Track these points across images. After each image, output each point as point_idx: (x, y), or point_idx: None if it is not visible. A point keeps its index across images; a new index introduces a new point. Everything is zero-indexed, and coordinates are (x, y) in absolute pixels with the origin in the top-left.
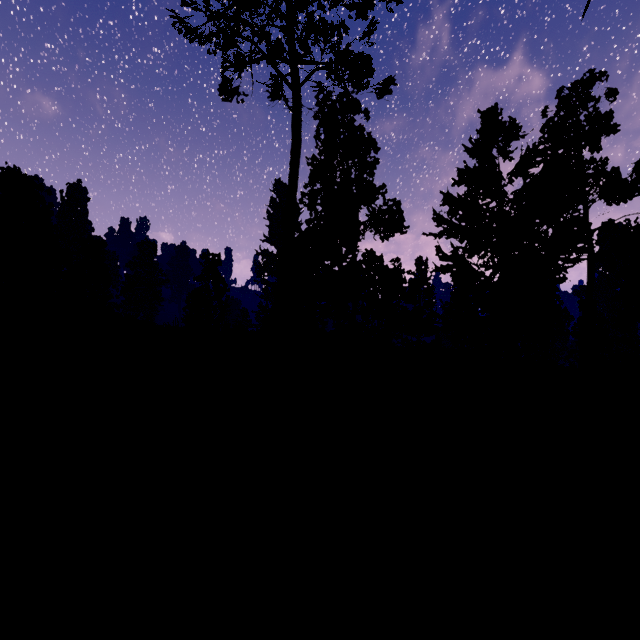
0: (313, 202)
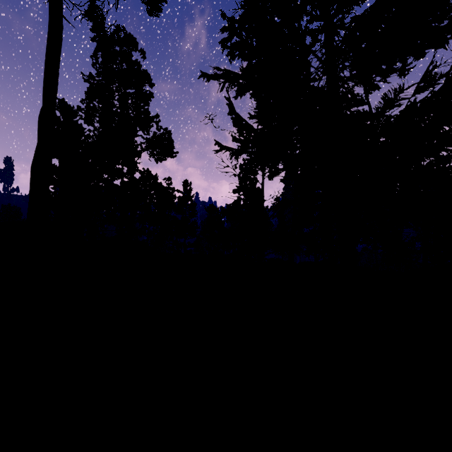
0: (89, 116)
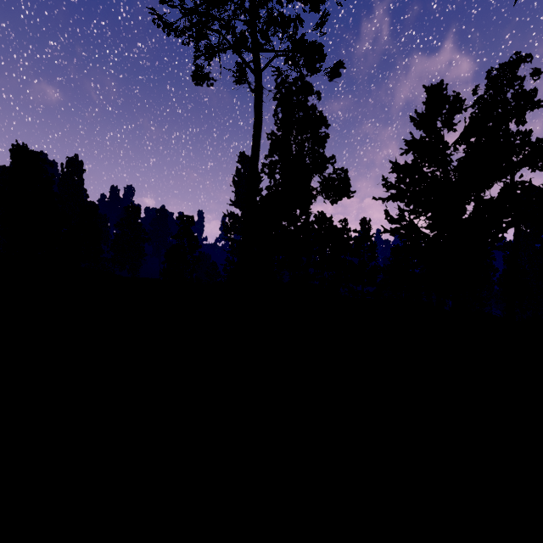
0: (272, 171)
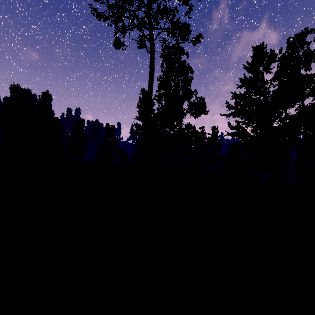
0: (160, 99)
